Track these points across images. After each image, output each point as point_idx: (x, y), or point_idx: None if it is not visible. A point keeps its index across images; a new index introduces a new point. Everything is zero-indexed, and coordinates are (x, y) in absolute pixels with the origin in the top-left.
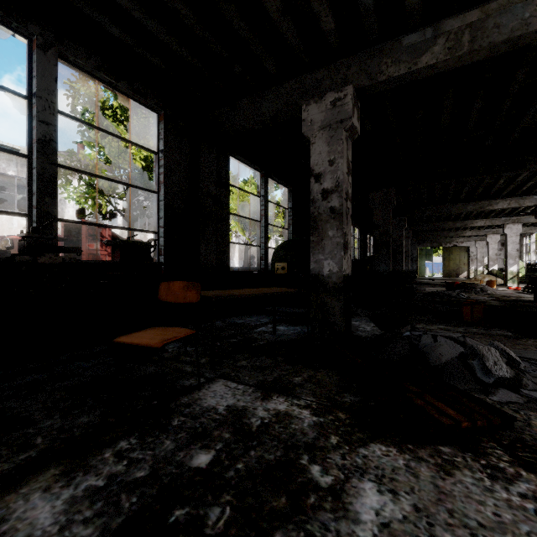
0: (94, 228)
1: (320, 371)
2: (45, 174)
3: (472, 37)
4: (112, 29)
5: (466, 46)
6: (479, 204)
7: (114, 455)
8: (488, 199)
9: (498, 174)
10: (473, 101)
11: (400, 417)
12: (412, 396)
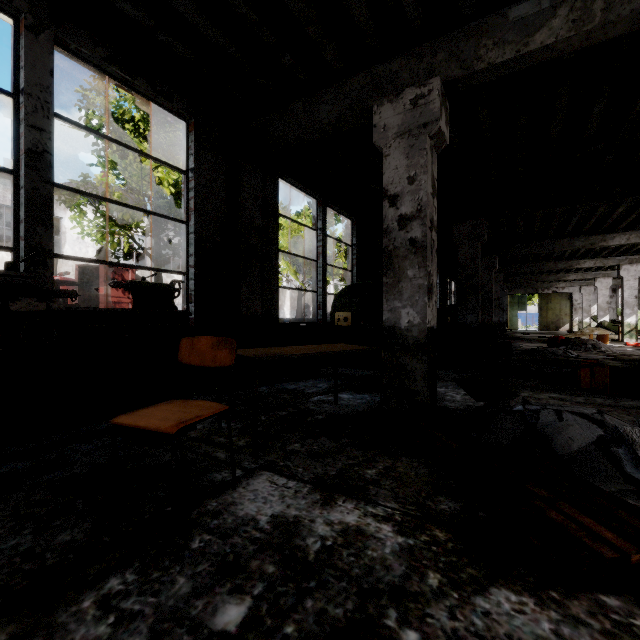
0: (114, 271)
1: (401, 460)
2: (37, 195)
3: (607, 3)
4: (124, 6)
5: (597, 17)
6: (590, 239)
7: (97, 604)
8: (601, 233)
9: (620, 199)
10: (595, 101)
11: (533, 543)
12: (542, 505)
